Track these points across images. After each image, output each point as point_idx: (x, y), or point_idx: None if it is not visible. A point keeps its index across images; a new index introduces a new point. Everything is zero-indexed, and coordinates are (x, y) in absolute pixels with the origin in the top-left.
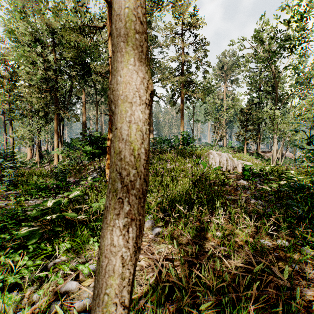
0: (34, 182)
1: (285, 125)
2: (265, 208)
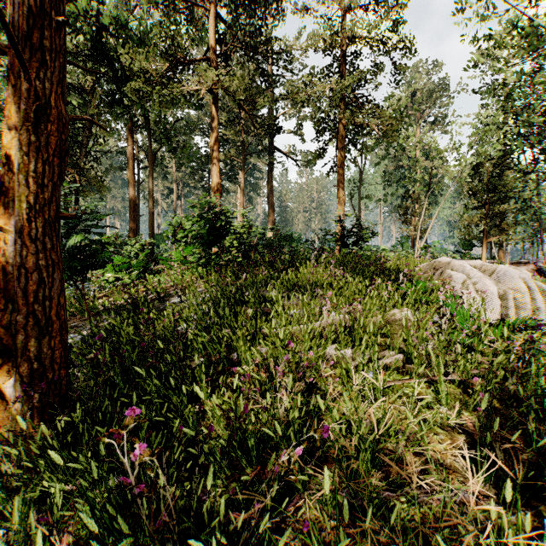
0: None
1: None
2: None
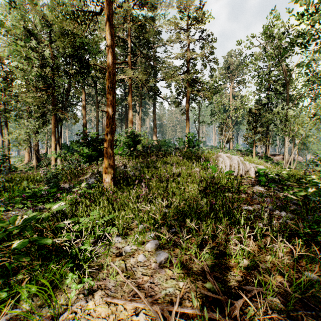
0: (23, 188)
1: (300, 125)
2: (298, 224)
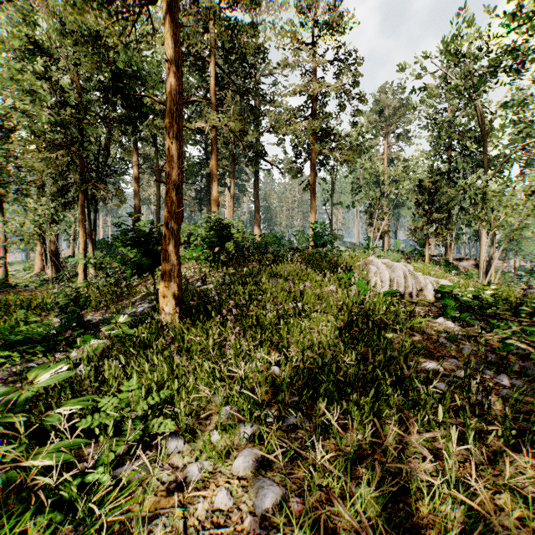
0: (16, 322)
1: (510, 209)
2: None
